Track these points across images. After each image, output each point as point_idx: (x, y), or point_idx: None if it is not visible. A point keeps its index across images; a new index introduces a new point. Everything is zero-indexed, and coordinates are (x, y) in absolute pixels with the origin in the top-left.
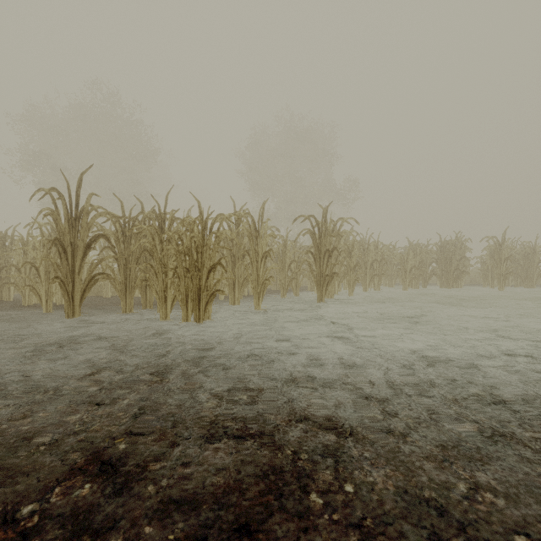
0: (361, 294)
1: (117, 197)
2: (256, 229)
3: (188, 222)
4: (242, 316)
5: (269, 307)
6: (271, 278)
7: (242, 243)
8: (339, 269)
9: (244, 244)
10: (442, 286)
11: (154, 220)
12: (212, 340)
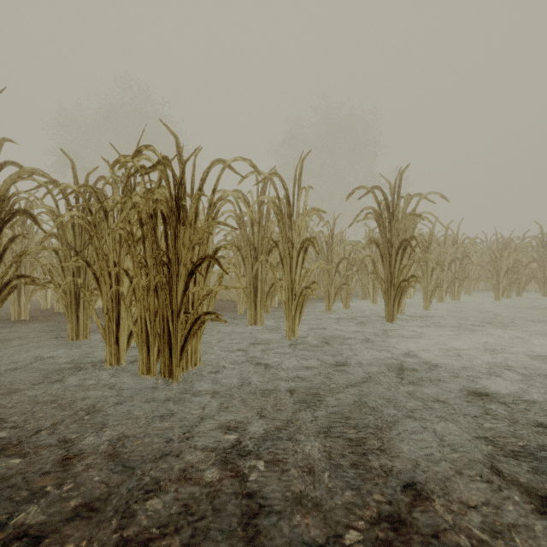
0: (438, 306)
1: (65, 154)
2: (289, 201)
3: (141, 166)
4: (262, 355)
5: (310, 331)
6: (314, 285)
7: (267, 230)
8: (414, 270)
9: (271, 232)
10: (544, 294)
11: (116, 186)
12: (152, 480)
